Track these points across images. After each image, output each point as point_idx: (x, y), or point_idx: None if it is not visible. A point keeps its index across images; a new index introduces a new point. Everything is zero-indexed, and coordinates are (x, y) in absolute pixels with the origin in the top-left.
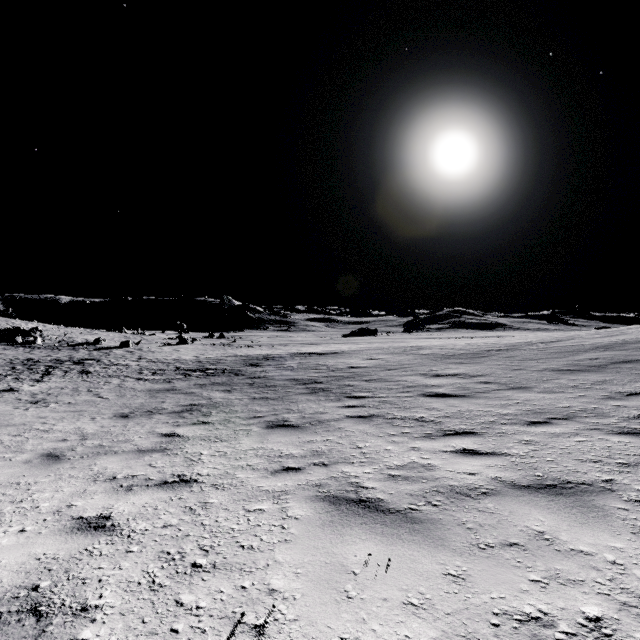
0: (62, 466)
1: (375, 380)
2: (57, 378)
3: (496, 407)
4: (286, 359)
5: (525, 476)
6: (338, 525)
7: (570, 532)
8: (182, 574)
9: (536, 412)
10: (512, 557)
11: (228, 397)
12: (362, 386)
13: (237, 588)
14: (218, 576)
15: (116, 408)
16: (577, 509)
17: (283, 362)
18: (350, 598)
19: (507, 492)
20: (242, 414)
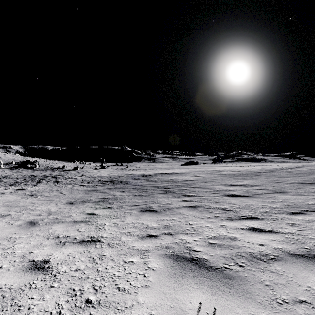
0: (35, 229)
1: (198, 187)
2: (43, 184)
3: (268, 203)
4: (152, 176)
5: (298, 248)
6: (179, 276)
7: None
8: (78, 308)
9: (293, 206)
10: (304, 313)
11: (122, 194)
12: (191, 190)
13: None
14: (100, 311)
15: (68, 199)
16: None
17: (151, 177)
18: None
19: (288, 259)
20: (128, 203)
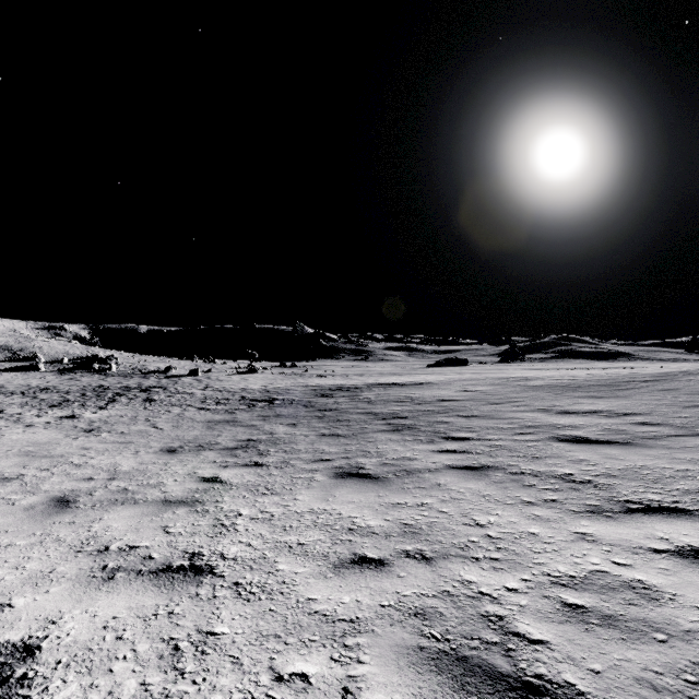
0: (61, 519)
1: (477, 416)
2: (120, 405)
3: (695, 464)
4: (362, 390)
5: None
6: None
7: None
8: None
9: None
10: None
11: (292, 432)
12: (460, 424)
13: None
14: None
15: (167, 440)
16: None
17: (359, 393)
18: None
19: None
20: (305, 455)
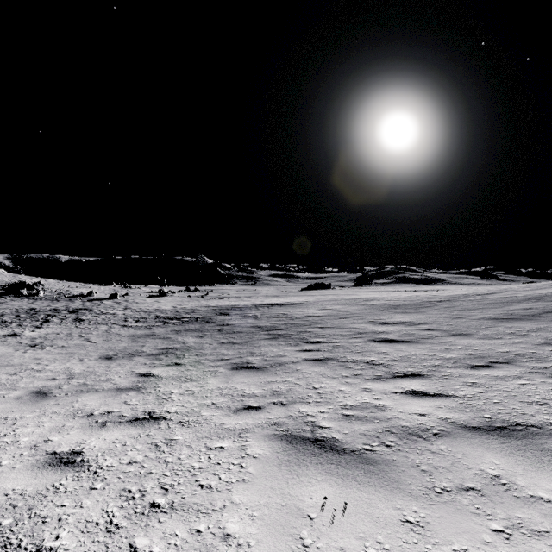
0: (48, 402)
1: (329, 327)
2: (54, 325)
3: (440, 352)
4: (251, 309)
5: (474, 418)
6: (294, 465)
7: (526, 477)
8: (140, 514)
9: (478, 356)
10: (470, 503)
11: (200, 342)
12: (318, 332)
13: (192, 532)
14: (174, 517)
15: (102, 351)
16: (530, 452)
17: (249, 312)
18: (305, 546)
19: (458, 433)
20: (211, 357)
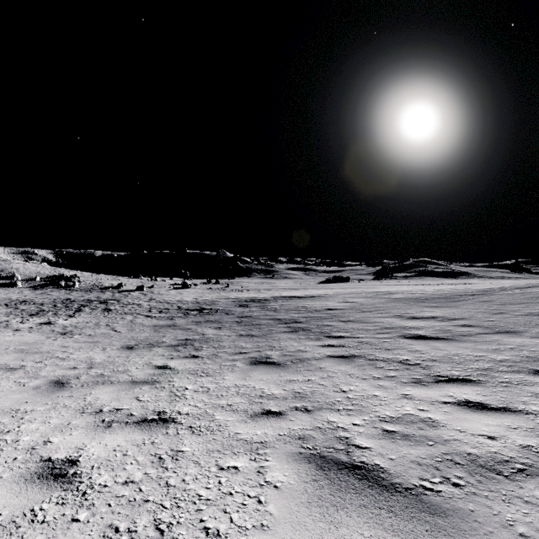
0: (62, 394)
1: (352, 321)
2: (85, 314)
3: (487, 352)
4: (270, 301)
5: None
6: (329, 505)
7: None
8: None
9: (538, 359)
10: None
11: (218, 333)
12: (340, 326)
13: None
14: None
15: (125, 340)
16: None
17: (267, 304)
18: None
19: None
20: (229, 349)
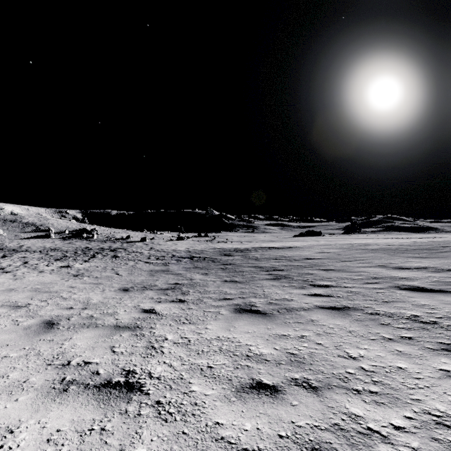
0: (45, 337)
1: (333, 270)
2: (97, 260)
3: None
4: (251, 251)
5: None
6: None
7: None
8: None
9: None
10: None
11: (205, 279)
12: (322, 275)
13: None
14: None
15: (123, 283)
16: None
17: (249, 253)
18: None
19: None
20: (213, 295)
